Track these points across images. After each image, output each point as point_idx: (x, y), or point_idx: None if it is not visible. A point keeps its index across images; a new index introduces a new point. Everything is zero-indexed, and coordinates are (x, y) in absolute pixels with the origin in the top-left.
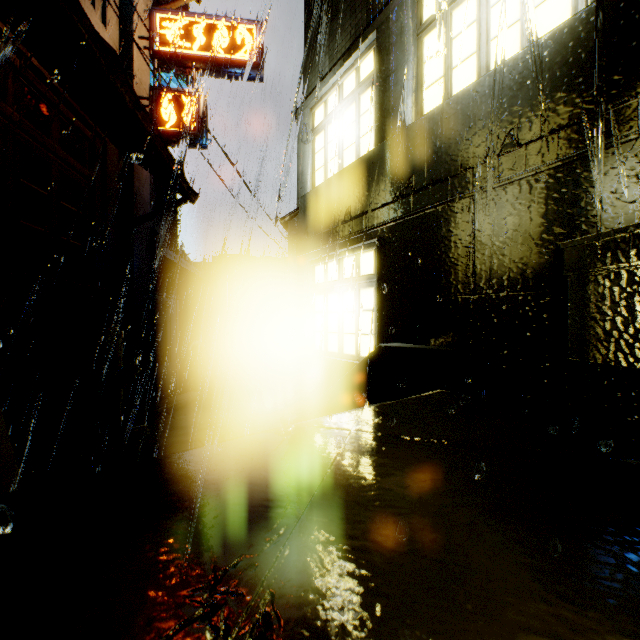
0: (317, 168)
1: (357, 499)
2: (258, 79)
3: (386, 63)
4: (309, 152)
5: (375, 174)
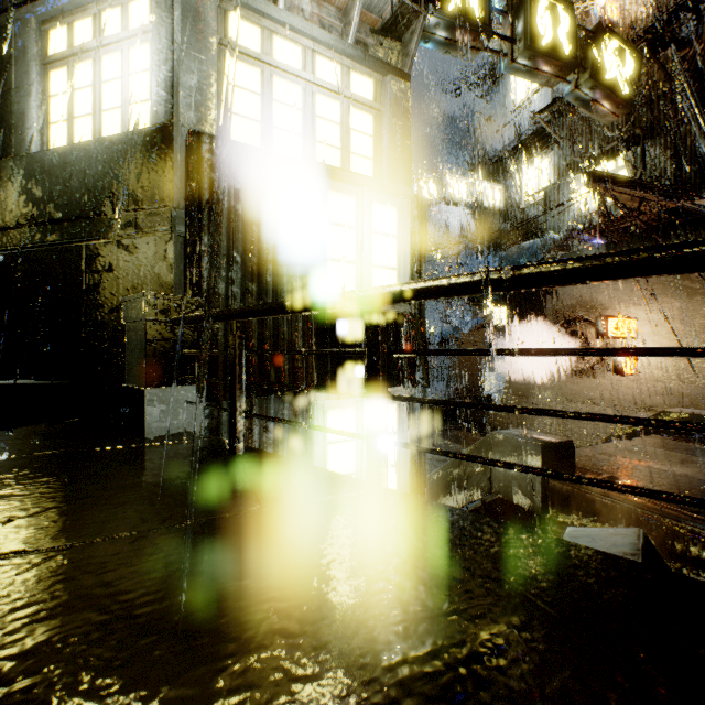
0: None
1: None
2: None
3: (9, 74)
4: None
5: None
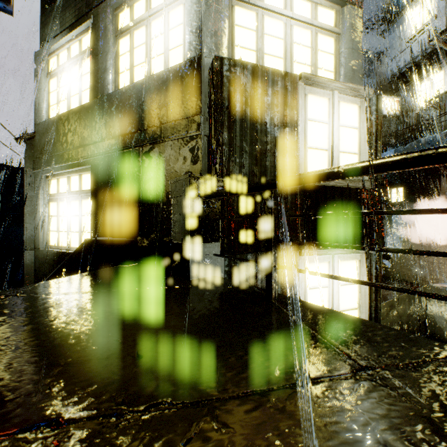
0: (52, 104)
1: None
2: (6, 11)
3: (96, 46)
4: (45, 90)
5: (90, 120)
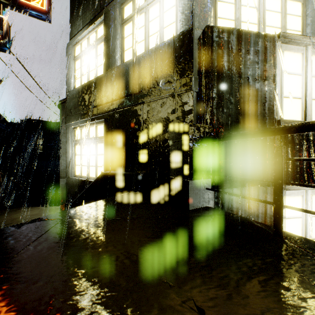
0: (77, 78)
1: (34, 258)
2: (47, 20)
3: (108, 33)
4: (72, 69)
5: (103, 87)
